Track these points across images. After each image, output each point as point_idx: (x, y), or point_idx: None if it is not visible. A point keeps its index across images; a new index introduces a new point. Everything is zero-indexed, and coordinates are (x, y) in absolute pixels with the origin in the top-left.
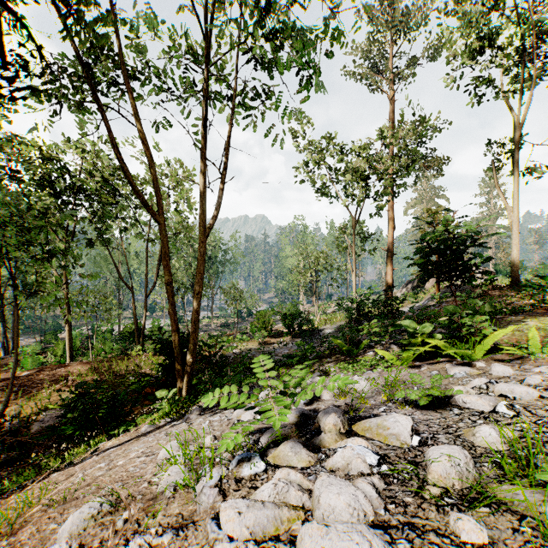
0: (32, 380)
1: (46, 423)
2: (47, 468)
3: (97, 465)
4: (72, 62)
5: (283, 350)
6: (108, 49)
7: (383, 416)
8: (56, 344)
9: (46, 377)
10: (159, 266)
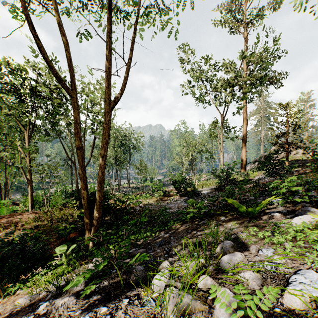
0: None
1: None
2: None
3: None
4: None
5: (174, 205)
6: None
7: None
8: (26, 199)
9: (5, 222)
10: (92, 149)
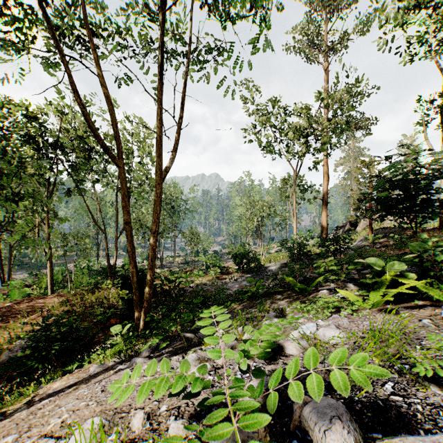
0: (12, 310)
1: (15, 353)
2: (2, 404)
3: (13, 431)
4: (41, 21)
5: (234, 285)
6: (74, 9)
7: (440, 438)
8: (41, 278)
9: (26, 307)
10: None
